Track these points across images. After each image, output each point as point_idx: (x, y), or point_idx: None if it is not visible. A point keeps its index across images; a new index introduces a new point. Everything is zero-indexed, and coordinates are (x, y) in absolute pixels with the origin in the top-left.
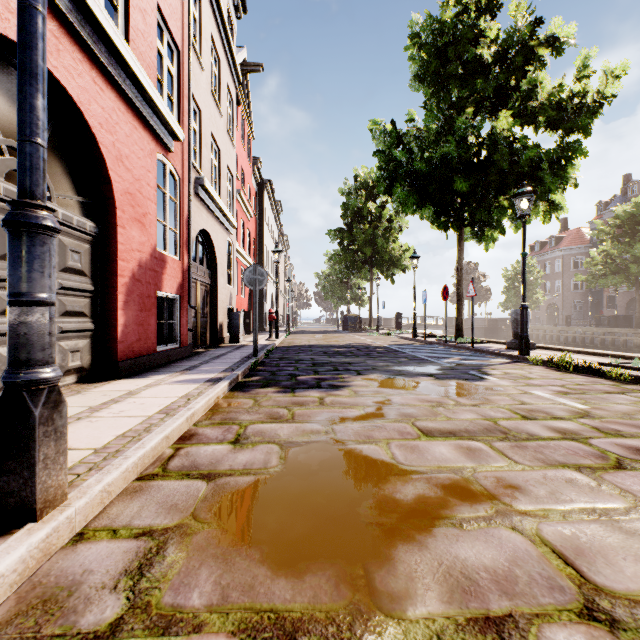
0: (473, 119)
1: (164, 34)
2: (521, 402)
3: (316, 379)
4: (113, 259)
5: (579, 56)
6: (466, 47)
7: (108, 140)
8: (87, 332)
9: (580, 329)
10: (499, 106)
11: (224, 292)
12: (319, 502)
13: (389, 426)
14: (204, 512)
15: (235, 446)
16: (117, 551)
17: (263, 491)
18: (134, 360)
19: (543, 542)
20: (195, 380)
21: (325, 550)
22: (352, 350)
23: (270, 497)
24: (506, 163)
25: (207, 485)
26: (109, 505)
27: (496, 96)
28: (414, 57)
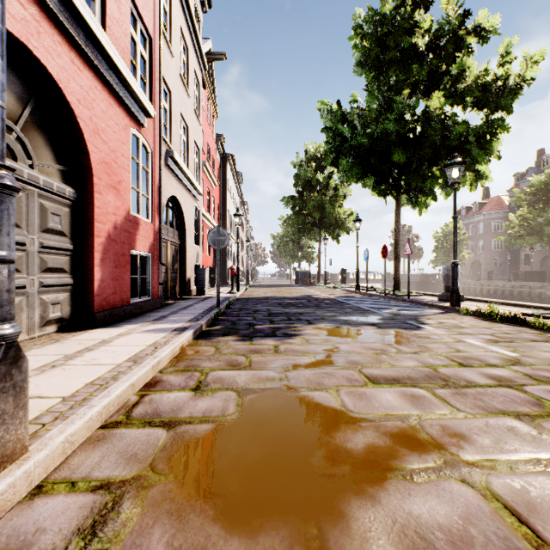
0: (409, 100)
1: (137, 23)
2: (456, 350)
3: (271, 328)
4: (90, 221)
5: (502, 44)
6: (403, 36)
7: (86, 115)
8: (67, 286)
9: (500, 283)
10: (432, 88)
11: (191, 251)
12: (273, 452)
13: (338, 373)
14: (162, 462)
15: (196, 393)
16: (73, 506)
17: (220, 440)
18: (110, 311)
19: (494, 496)
20: (163, 329)
21: (279, 505)
22: (303, 301)
23: (226, 446)
24: (438, 138)
25: (167, 433)
26: (71, 455)
27: (429, 79)
28: (357, 46)
